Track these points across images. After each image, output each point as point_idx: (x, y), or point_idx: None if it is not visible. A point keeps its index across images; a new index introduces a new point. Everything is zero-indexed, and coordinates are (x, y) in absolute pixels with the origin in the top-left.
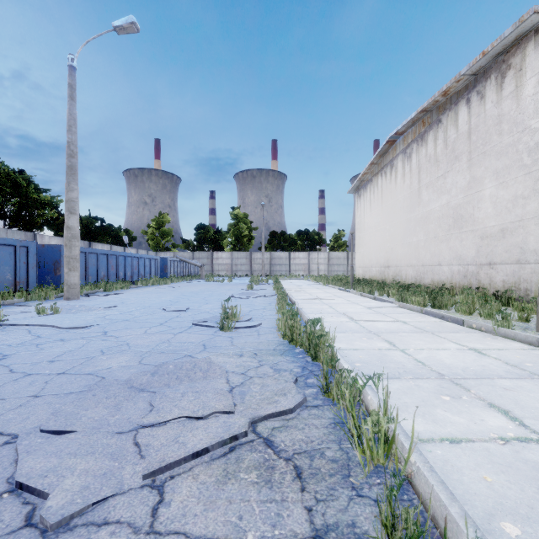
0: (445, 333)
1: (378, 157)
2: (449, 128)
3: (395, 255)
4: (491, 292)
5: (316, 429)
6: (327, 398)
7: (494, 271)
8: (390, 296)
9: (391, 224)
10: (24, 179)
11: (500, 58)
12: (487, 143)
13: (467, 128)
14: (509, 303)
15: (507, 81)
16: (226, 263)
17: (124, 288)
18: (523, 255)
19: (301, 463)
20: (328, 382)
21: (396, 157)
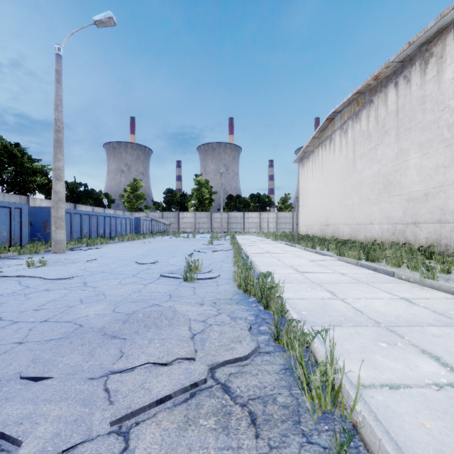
0: (379, 284)
1: (319, 132)
2: (379, 107)
3: (333, 215)
4: (416, 247)
5: (268, 374)
6: (277, 345)
7: (419, 229)
8: (329, 251)
9: (330, 189)
10: (19, 151)
11: (424, 47)
12: (412, 120)
13: (395, 107)
14: (431, 257)
15: (430, 67)
16: (191, 221)
17: (103, 243)
18: (443, 216)
19: (255, 409)
20: (278, 331)
21: (334, 132)
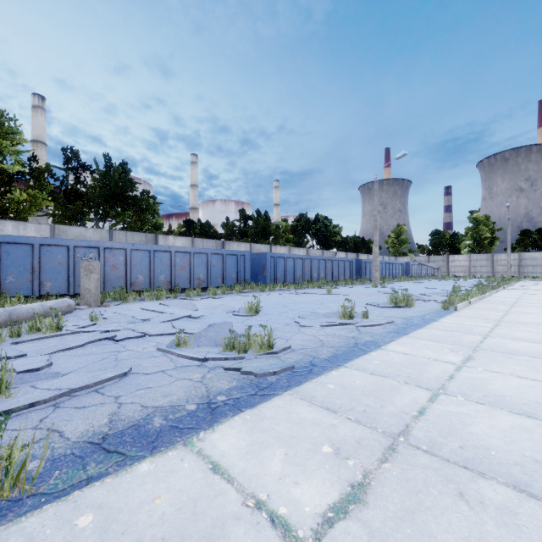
0: None
1: None
2: None
3: None
4: None
5: None
6: None
7: None
8: None
9: None
10: (328, 222)
11: None
12: None
13: None
14: None
15: None
16: (463, 265)
17: (390, 281)
18: None
19: None
20: None
21: None
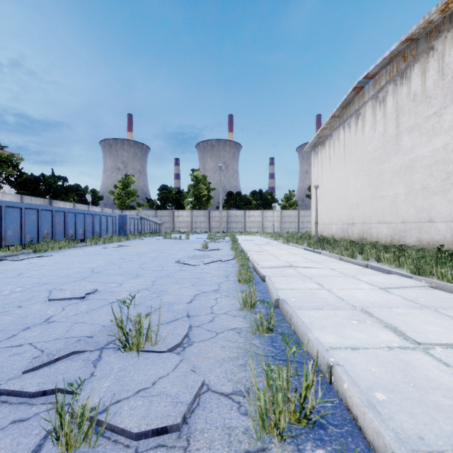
0: None
1: (341, 109)
2: (447, 53)
3: (362, 211)
4: None
5: None
6: None
7: None
8: (382, 262)
9: (356, 178)
10: None
11: None
12: None
13: None
14: None
15: None
16: (187, 220)
17: (64, 247)
18: None
19: None
20: None
21: (363, 104)
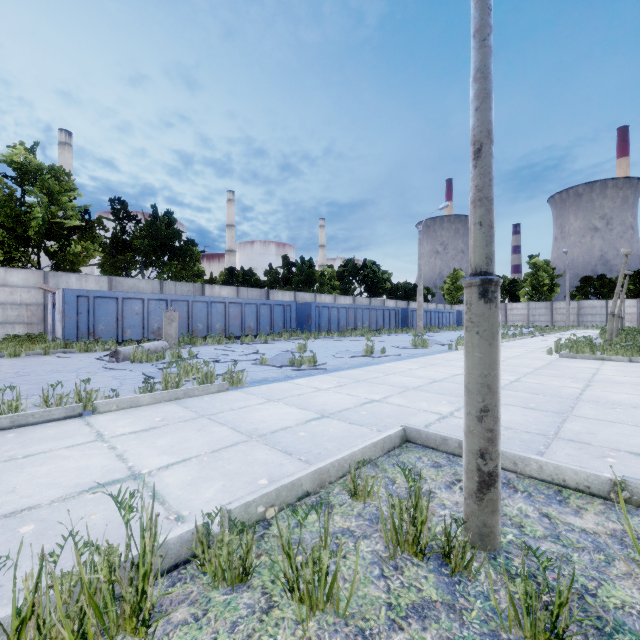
0: None
1: None
2: None
3: None
4: None
5: None
6: None
7: None
8: None
9: None
10: (377, 268)
11: None
12: None
13: None
14: None
15: None
16: (522, 313)
17: (437, 331)
18: None
19: None
20: None
21: None
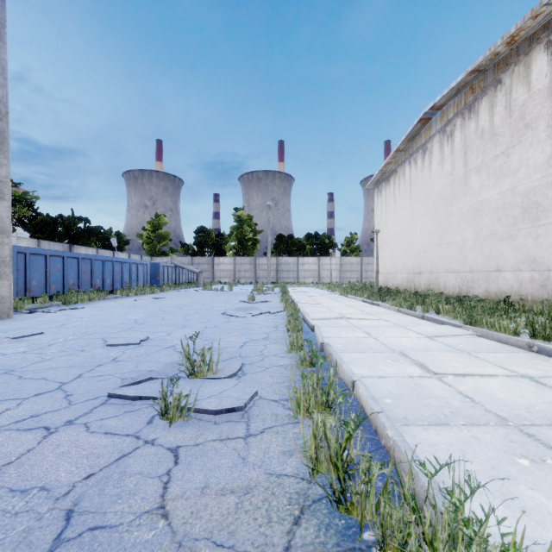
0: None
1: (406, 142)
2: (515, 88)
3: (429, 259)
4: None
5: None
6: None
7: None
8: (441, 314)
9: (423, 221)
10: None
11: None
12: None
13: (548, 82)
14: None
15: None
16: (229, 269)
17: (94, 299)
18: None
19: None
20: None
21: (430, 138)
